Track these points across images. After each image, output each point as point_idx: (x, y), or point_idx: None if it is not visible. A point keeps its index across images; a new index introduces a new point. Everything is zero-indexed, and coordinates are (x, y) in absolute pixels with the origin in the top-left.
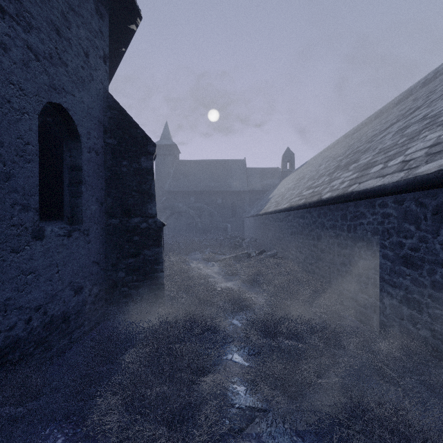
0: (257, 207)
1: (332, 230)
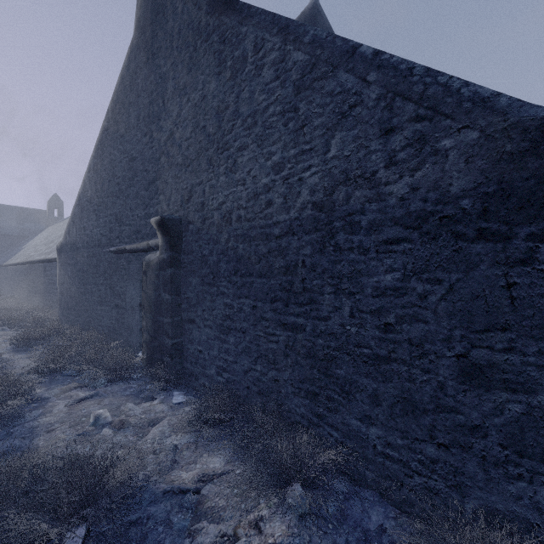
0: (7, 256)
1: (33, 276)
